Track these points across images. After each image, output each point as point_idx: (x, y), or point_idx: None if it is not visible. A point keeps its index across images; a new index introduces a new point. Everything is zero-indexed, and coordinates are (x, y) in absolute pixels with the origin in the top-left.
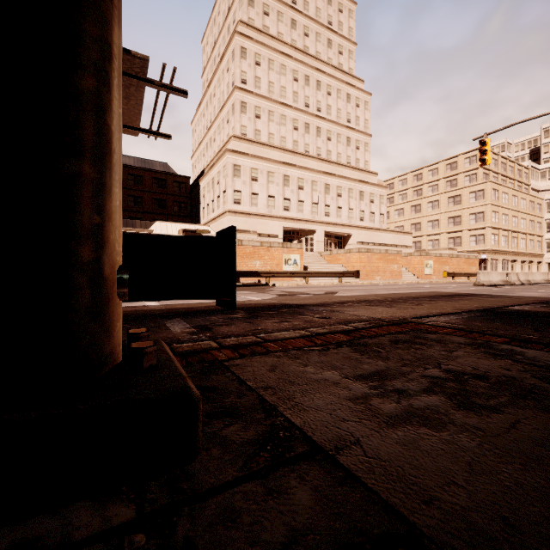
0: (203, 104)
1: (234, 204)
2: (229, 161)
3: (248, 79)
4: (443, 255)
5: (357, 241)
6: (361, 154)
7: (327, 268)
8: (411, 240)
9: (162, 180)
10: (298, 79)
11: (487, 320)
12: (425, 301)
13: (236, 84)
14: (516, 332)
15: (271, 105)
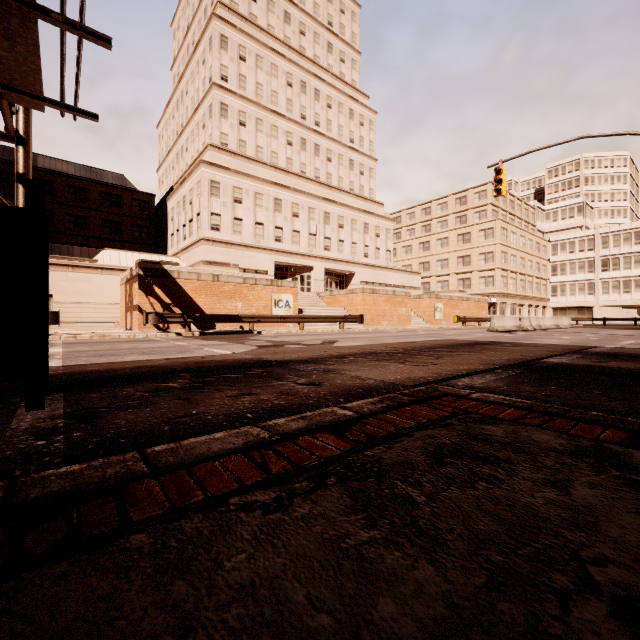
0: (172, 103)
1: (211, 231)
2: (205, 176)
3: (230, 76)
4: (453, 298)
5: (362, 280)
6: (365, 180)
7: (327, 312)
8: (419, 280)
9: (116, 196)
10: (293, 84)
11: (535, 380)
12: (445, 352)
13: (215, 80)
14: (588, 402)
15: (260, 111)
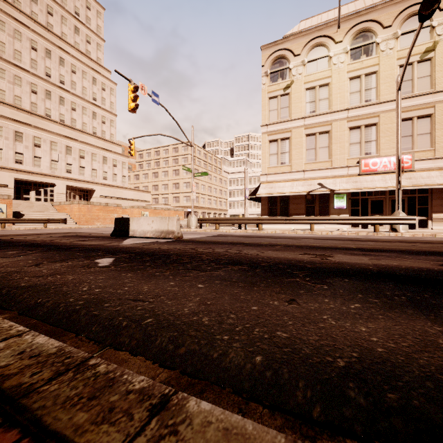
0: None
1: None
2: None
3: None
4: (157, 208)
5: (101, 195)
6: (107, 127)
7: (48, 216)
8: (149, 196)
9: None
10: (37, 49)
11: None
12: None
13: None
14: None
15: (2, 63)
